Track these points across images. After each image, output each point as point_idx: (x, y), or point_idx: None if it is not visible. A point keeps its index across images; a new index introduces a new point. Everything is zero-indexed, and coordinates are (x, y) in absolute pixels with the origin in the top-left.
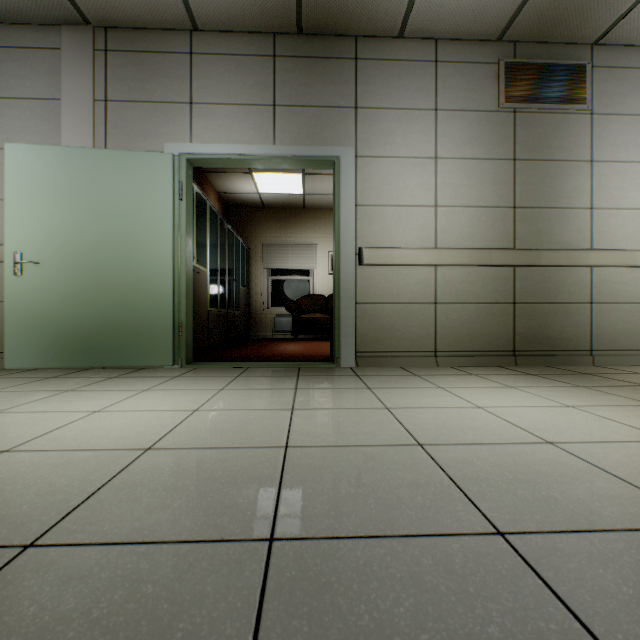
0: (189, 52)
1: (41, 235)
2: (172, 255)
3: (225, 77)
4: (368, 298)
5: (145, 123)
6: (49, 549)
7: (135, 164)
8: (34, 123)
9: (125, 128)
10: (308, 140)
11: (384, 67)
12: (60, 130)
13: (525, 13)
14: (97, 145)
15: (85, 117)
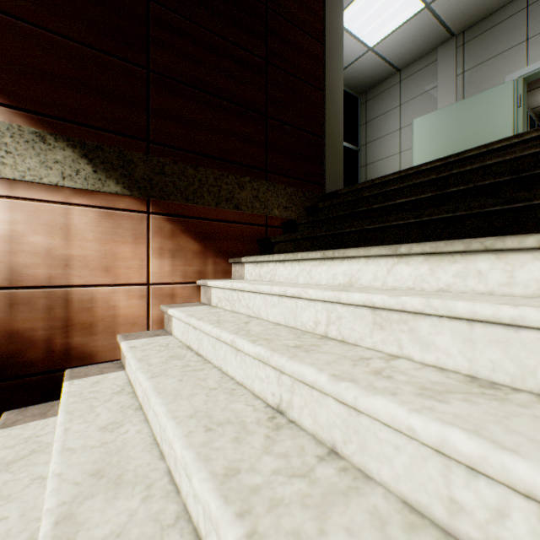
0: (524, 7)
1: (429, 158)
2: None
3: None
4: None
5: (489, 72)
6: None
7: (484, 99)
8: (422, 106)
9: (475, 82)
10: None
11: None
12: (436, 103)
13: None
14: (457, 101)
15: (450, 88)
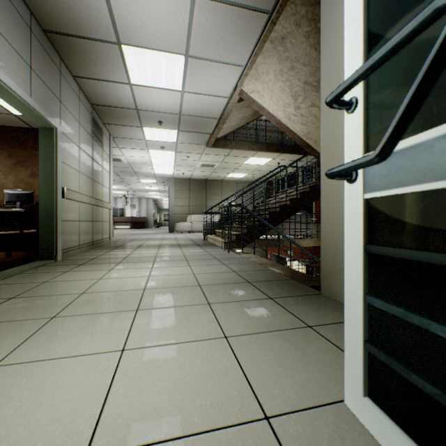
0: None
1: None
2: None
3: (5, 12)
4: (64, 218)
5: None
6: (224, 264)
7: None
8: None
9: None
10: (45, 107)
11: (68, 86)
12: None
13: (107, 108)
14: None
15: None
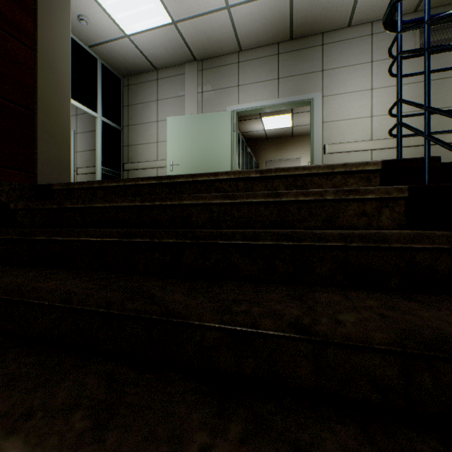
0: (237, 62)
1: (179, 153)
2: (230, 157)
3: (254, 70)
4: None
5: (218, 99)
6: None
7: (215, 118)
8: (175, 107)
9: (210, 103)
10: (296, 93)
11: (339, 45)
12: (184, 109)
13: None
14: (198, 113)
15: (194, 101)
